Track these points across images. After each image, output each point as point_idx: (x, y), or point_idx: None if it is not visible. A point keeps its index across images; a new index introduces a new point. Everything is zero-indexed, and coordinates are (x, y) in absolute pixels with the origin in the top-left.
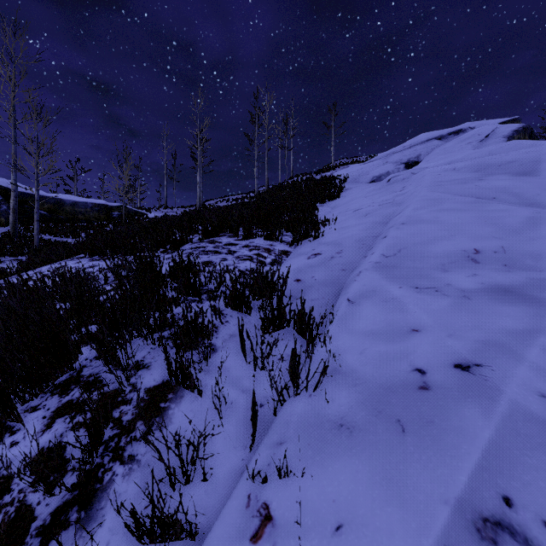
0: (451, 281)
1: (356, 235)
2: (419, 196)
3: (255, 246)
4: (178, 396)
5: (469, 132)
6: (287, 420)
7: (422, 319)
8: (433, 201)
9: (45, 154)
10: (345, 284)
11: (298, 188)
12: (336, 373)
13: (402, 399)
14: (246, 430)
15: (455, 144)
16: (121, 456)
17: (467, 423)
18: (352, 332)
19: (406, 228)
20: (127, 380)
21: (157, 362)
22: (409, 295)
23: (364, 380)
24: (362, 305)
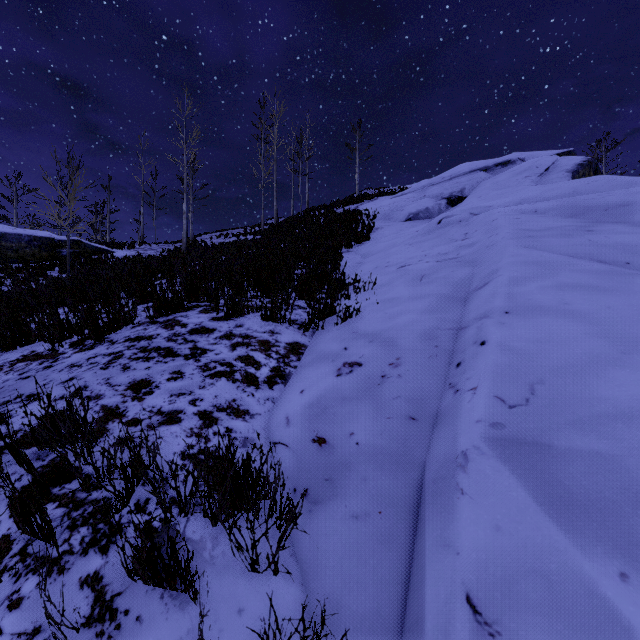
0: None
1: (417, 322)
2: (509, 255)
3: (244, 335)
4: None
5: (523, 164)
6: None
7: None
8: (539, 267)
9: None
10: (427, 475)
11: (315, 224)
12: None
13: None
14: None
15: (510, 177)
16: None
17: None
18: None
19: (518, 323)
20: None
21: None
22: None
23: None
24: None
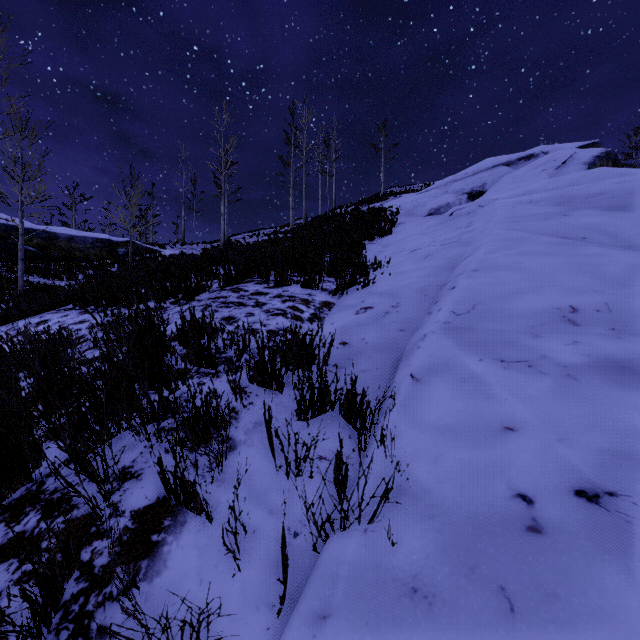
0: (547, 351)
1: (415, 283)
2: (492, 235)
3: (290, 295)
4: (178, 522)
5: (543, 158)
6: (332, 572)
7: (517, 411)
8: (510, 242)
9: (32, 178)
10: (405, 350)
11: (341, 221)
12: (402, 493)
13: (503, 548)
14: (274, 576)
15: (528, 171)
16: (86, 629)
17: (613, 603)
18: (420, 426)
19: (480, 276)
20: (106, 500)
21: (152, 468)
22: (494, 372)
23: (443, 508)
24: (431, 385)
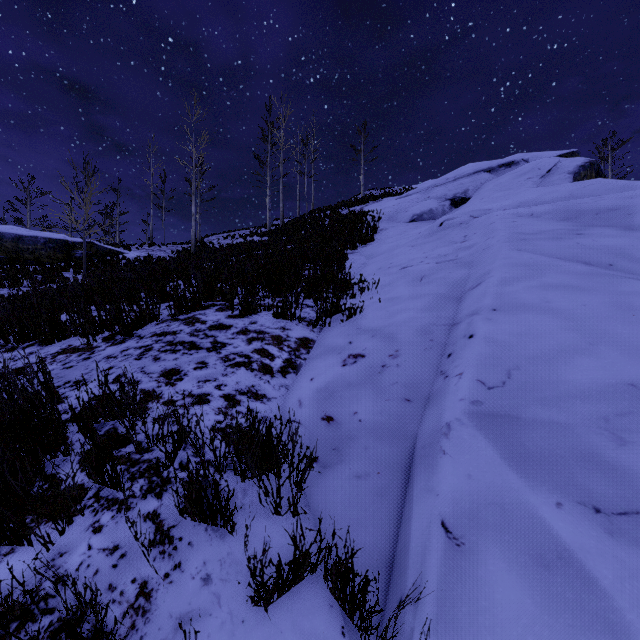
0: None
1: (415, 318)
2: (502, 257)
3: (258, 330)
4: None
5: (526, 165)
6: None
7: None
8: (528, 268)
9: None
10: (417, 444)
11: (321, 225)
12: None
13: None
14: None
15: (512, 179)
16: None
17: None
18: None
19: (503, 319)
20: None
21: None
22: (598, 548)
23: None
24: (485, 565)
